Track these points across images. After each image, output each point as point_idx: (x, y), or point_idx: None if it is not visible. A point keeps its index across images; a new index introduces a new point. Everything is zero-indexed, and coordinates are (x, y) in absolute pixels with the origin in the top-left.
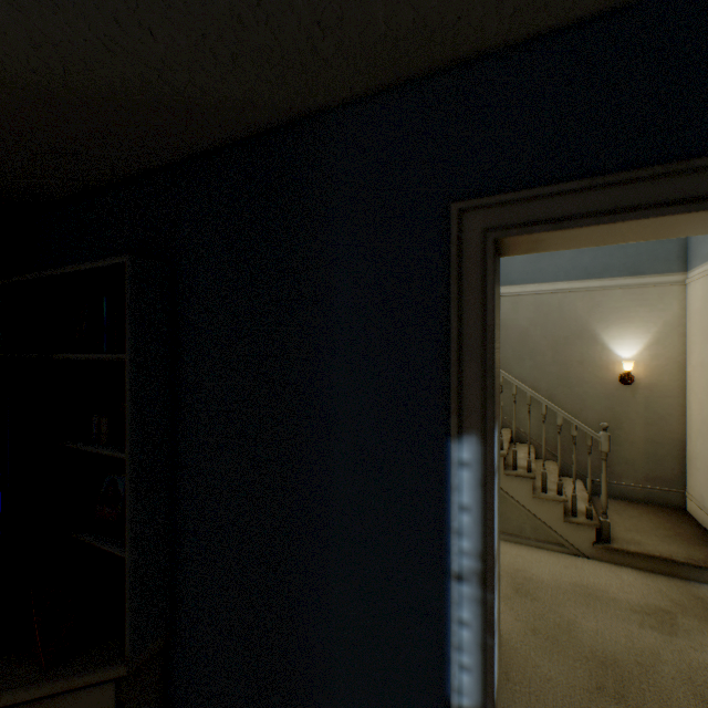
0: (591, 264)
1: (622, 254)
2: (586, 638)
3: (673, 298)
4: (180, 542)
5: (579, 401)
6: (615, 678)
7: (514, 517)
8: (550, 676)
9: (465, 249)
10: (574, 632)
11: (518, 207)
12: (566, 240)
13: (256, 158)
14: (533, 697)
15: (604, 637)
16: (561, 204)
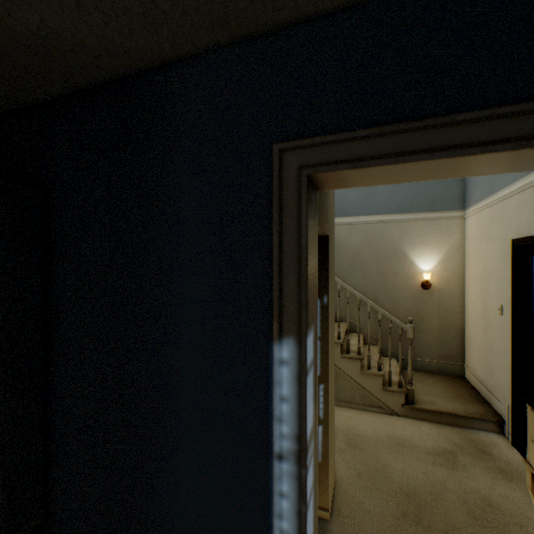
0: (402, 203)
1: (423, 196)
2: (396, 477)
3: (456, 228)
4: (53, 434)
5: (394, 301)
6: (415, 506)
7: (348, 388)
8: (369, 509)
9: (284, 182)
10: (388, 473)
11: (325, 149)
12: (365, 178)
13: (117, 100)
14: (357, 527)
15: (408, 475)
16: (358, 147)
